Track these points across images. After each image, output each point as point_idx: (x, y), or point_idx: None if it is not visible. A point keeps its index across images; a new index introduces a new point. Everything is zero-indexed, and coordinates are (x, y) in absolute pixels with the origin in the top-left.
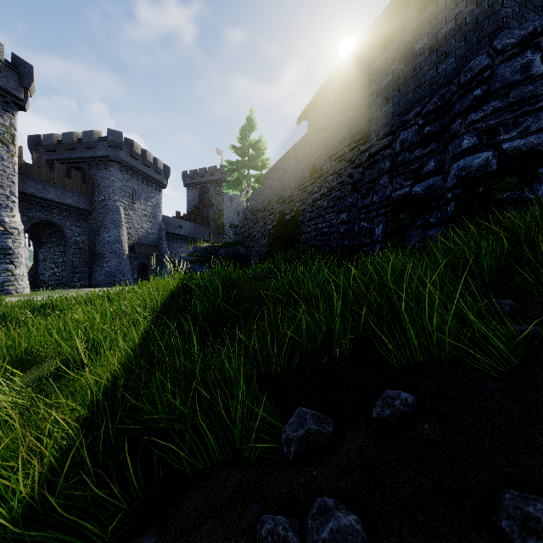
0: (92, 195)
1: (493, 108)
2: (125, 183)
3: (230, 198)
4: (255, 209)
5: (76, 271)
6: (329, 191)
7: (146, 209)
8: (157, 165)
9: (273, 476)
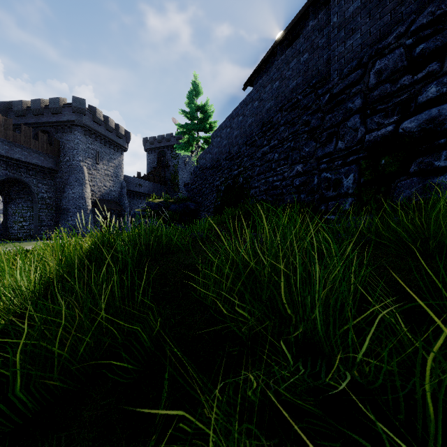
0: (58, 156)
1: None
2: (88, 146)
3: (184, 161)
4: (204, 167)
5: (43, 224)
6: (280, 142)
7: (108, 170)
8: (118, 131)
9: None
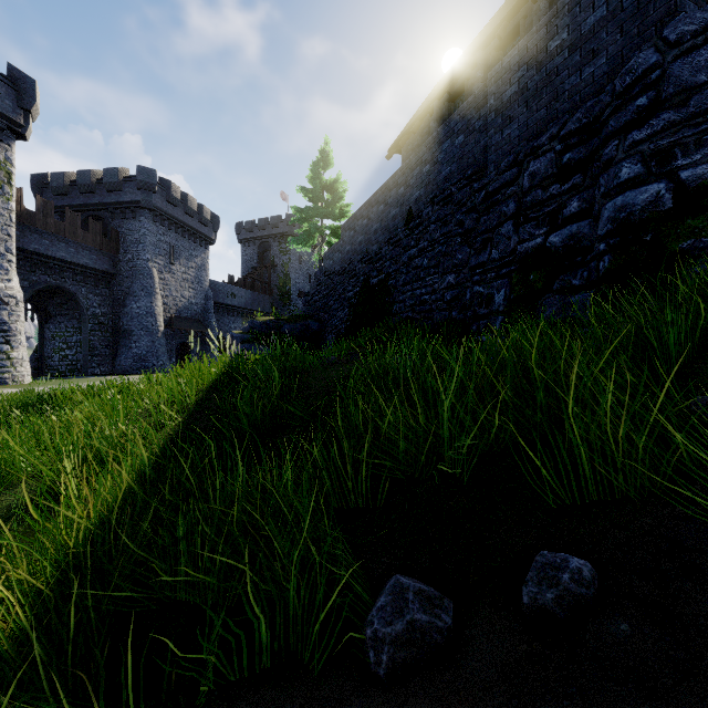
0: (117, 253)
1: (665, 122)
2: (159, 237)
3: (299, 257)
4: (332, 270)
5: (95, 353)
6: (431, 245)
7: (188, 272)
8: (202, 214)
9: (351, 707)
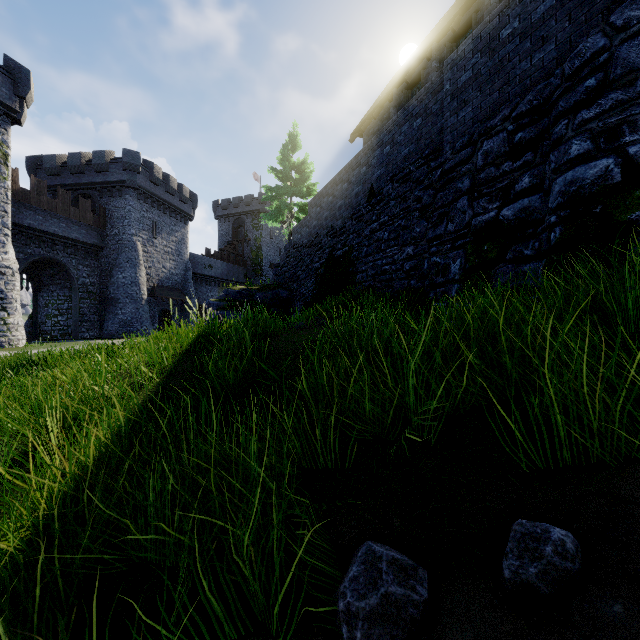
0: (104, 228)
1: (613, 101)
2: (143, 214)
3: (270, 232)
4: (300, 244)
5: (85, 319)
6: (391, 219)
7: (169, 246)
8: (182, 193)
9: None
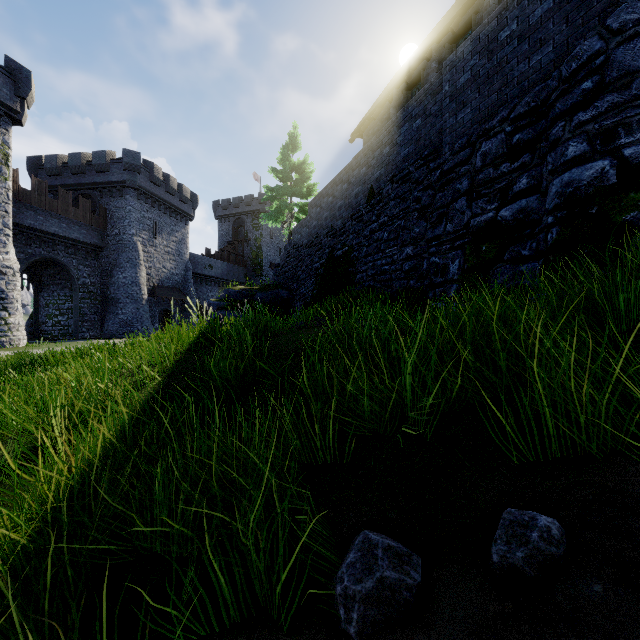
0: (105, 228)
1: (609, 103)
2: (143, 214)
3: (270, 232)
4: (300, 244)
5: (85, 319)
6: (390, 220)
7: (169, 246)
8: (182, 193)
9: None
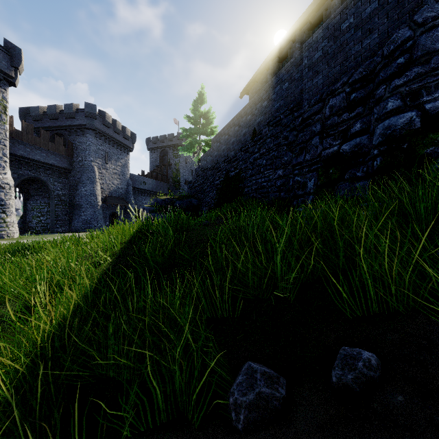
0: (72, 157)
1: (415, 73)
2: (98, 147)
3: (185, 159)
4: (205, 167)
5: (58, 219)
6: (267, 151)
7: (116, 169)
8: (125, 132)
9: None
